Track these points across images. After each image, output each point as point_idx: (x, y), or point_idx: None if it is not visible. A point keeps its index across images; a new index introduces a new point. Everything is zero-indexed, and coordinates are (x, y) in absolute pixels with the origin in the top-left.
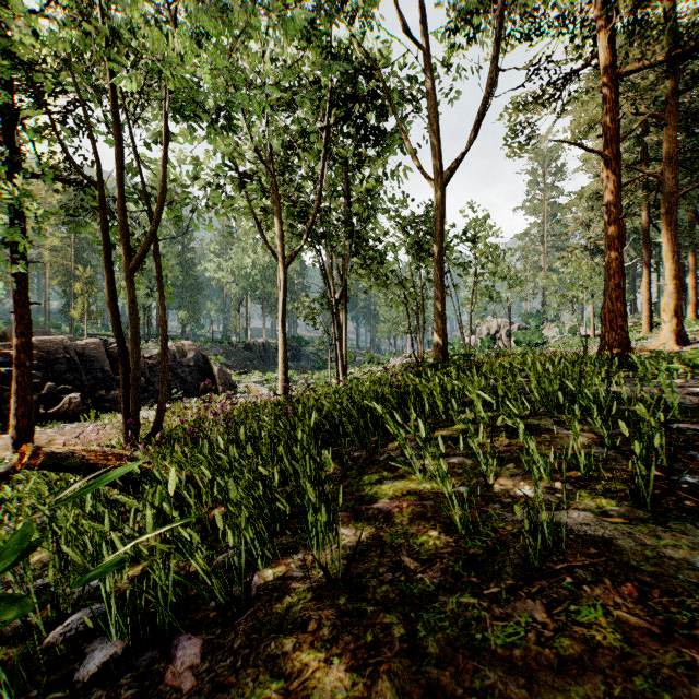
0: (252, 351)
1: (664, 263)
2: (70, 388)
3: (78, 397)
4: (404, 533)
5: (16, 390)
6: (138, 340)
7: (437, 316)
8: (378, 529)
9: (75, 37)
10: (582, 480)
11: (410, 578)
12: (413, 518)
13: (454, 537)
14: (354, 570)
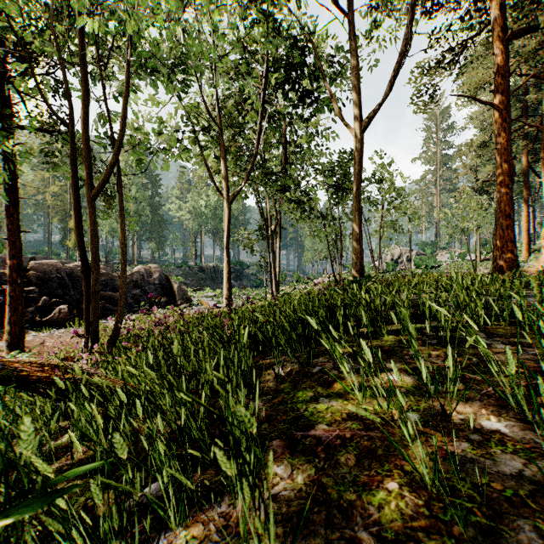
0: (205, 272)
1: (543, 199)
2: (60, 301)
3: (66, 308)
4: (353, 482)
5: (10, 302)
6: (96, 258)
7: (355, 241)
8: (319, 470)
9: None
10: None
11: None
12: (360, 455)
13: (423, 497)
14: None
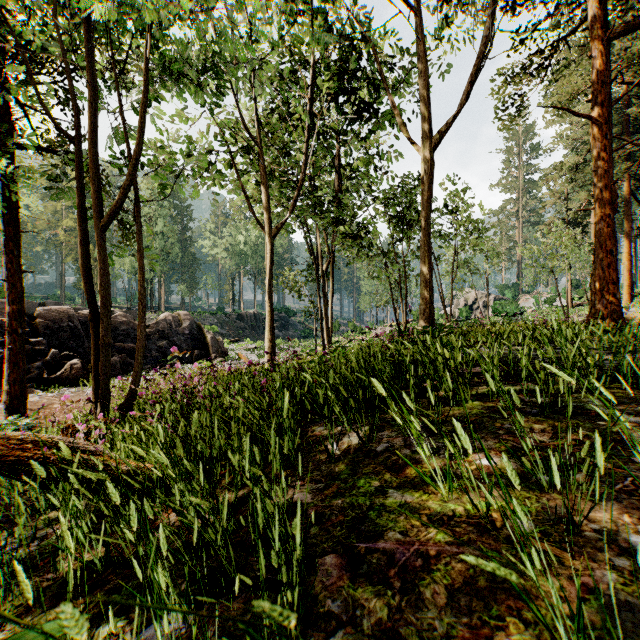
0: (244, 321)
1: None
2: (72, 354)
3: (78, 362)
4: (447, 636)
5: (9, 356)
6: (106, 303)
7: (423, 283)
8: (393, 612)
9: None
10: None
11: None
12: (453, 587)
13: None
14: None
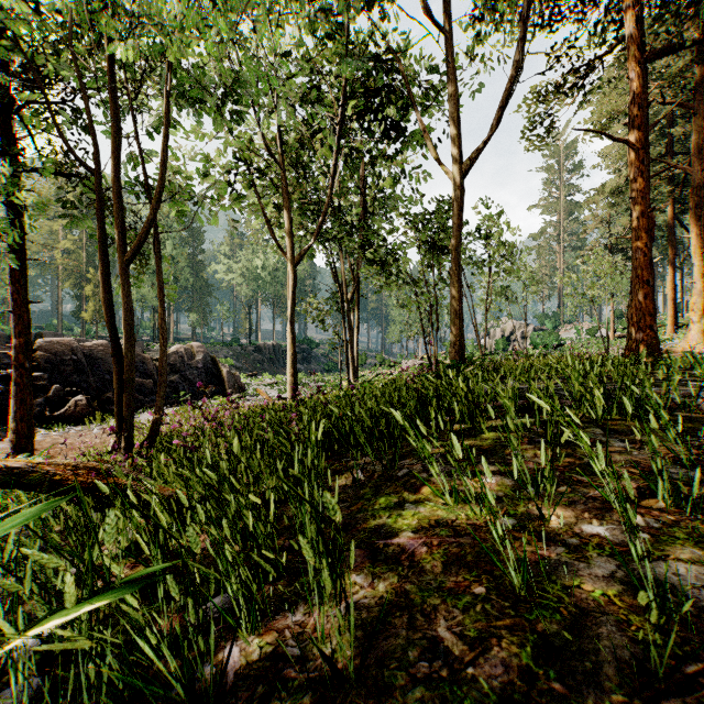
0: (262, 353)
1: (692, 260)
2: (76, 390)
3: (84, 399)
4: (438, 588)
5: (15, 392)
6: (131, 338)
7: (453, 315)
8: (402, 578)
9: (61, 6)
10: (667, 512)
11: (455, 674)
12: (447, 562)
13: (511, 600)
14: (372, 651)
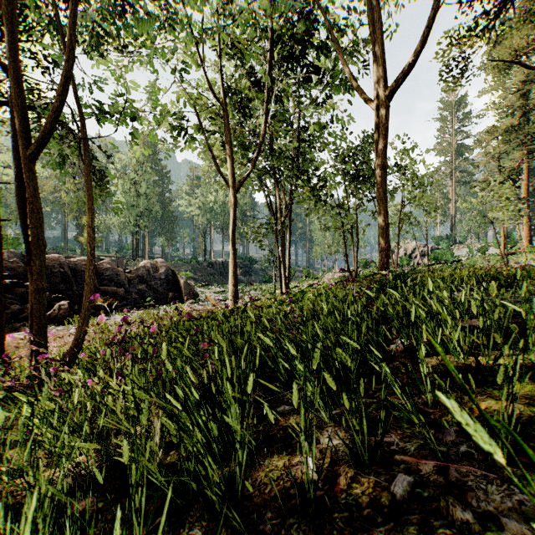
0: (214, 268)
1: None
2: (62, 296)
3: (66, 304)
4: None
5: None
6: (40, 243)
7: (379, 229)
8: None
9: None
10: None
11: None
12: None
13: None
14: None
